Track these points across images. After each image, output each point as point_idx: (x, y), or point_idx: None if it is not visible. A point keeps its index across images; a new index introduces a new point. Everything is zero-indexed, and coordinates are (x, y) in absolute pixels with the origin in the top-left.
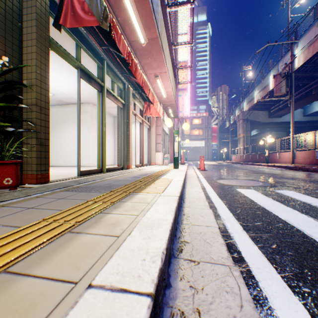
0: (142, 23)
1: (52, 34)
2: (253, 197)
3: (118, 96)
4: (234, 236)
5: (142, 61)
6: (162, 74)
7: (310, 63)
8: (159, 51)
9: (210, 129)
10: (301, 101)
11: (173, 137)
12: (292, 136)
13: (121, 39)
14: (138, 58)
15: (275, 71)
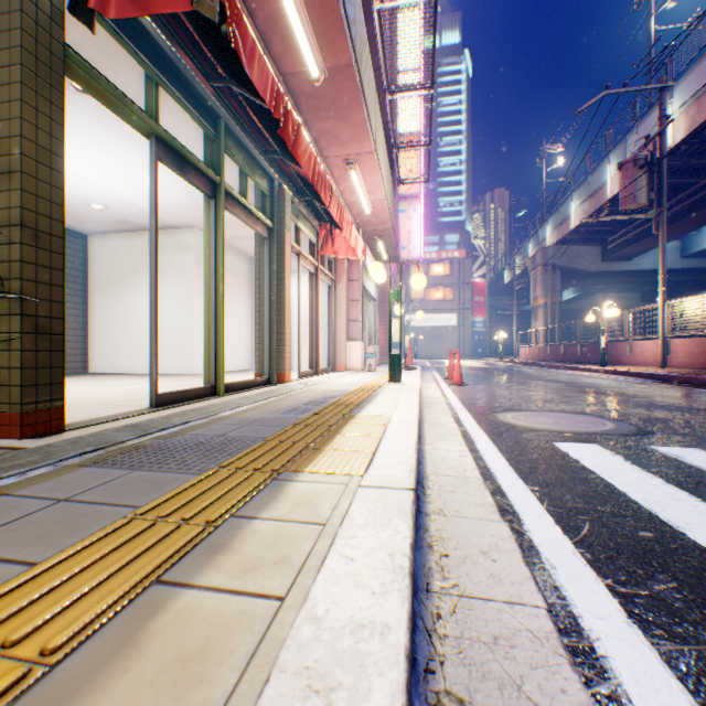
0: (314, 27)
1: (88, 49)
2: (608, 470)
3: (257, 209)
4: (610, 655)
5: (315, 125)
6: (363, 157)
7: (701, 135)
8: (356, 101)
9: (469, 288)
10: (679, 222)
11: (386, 306)
12: (662, 303)
13: (256, 52)
14: (306, 119)
15: (618, 156)
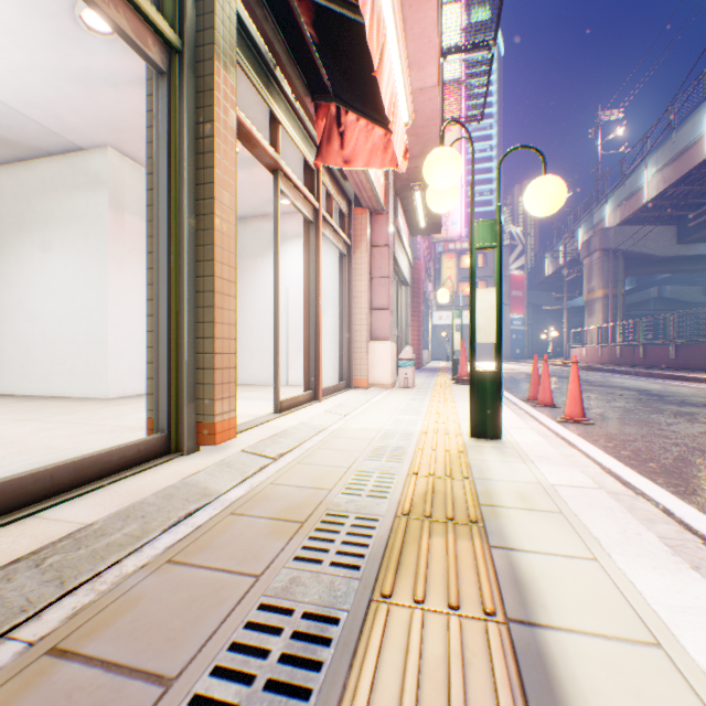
0: None
1: None
2: None
3: None
4: None
5: None
6: None
7: None
8: None
9: (506, 281)
10: None
11: (418, 297)
12: None
13: None
14: None
15: None
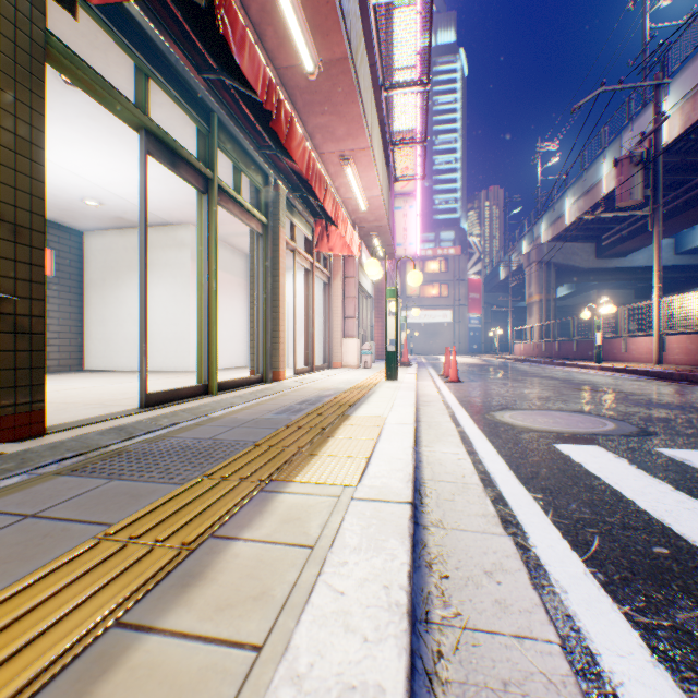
0: (308, 18)
1: (76, 41)
2: (613, 476)
3: (251, 205)
4: None
5: (310, 120)
6: (358, 153)
7: (696, 132)
8: (351, 95)
9: (465, 285)
10: (674, 219)
11: (382, 303)
12: (658, 300)
13: (246, 40)
14: (301, 114)
15: (613, 153)
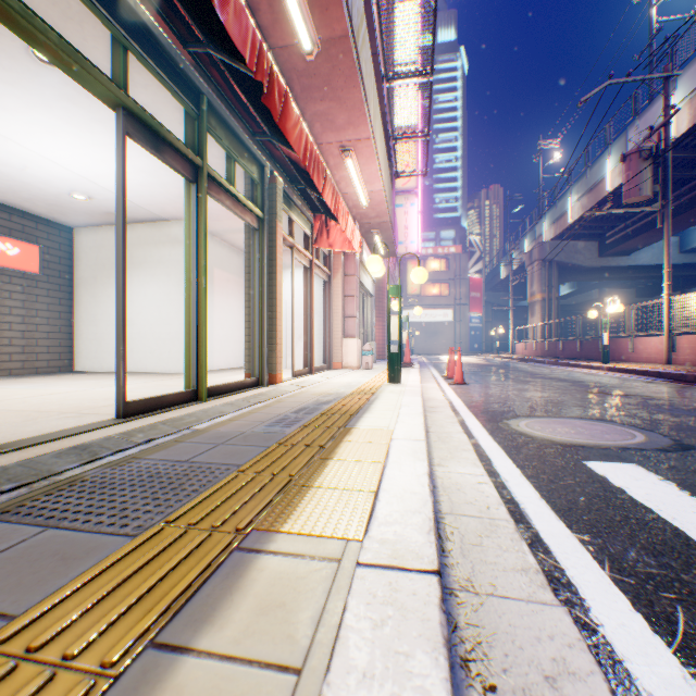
0: None
1: (47, 10)
2: (667, 507)
3: (245, 197)
4: None
5: (309, 107)
6: (360, 143)
7: None
8: (352, 79)
9: (465, 284)
10: (680, 217)
11: (383, 302)
12: (667, 299)
13: None
14: (298, 100)
15: (618, 149)
